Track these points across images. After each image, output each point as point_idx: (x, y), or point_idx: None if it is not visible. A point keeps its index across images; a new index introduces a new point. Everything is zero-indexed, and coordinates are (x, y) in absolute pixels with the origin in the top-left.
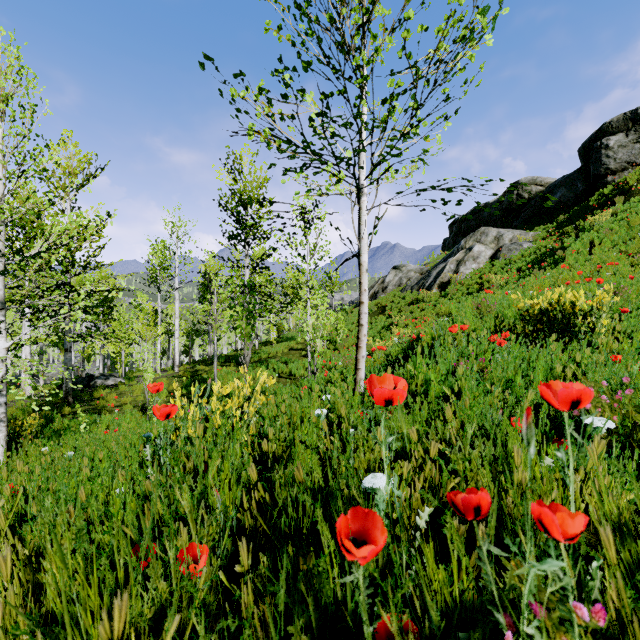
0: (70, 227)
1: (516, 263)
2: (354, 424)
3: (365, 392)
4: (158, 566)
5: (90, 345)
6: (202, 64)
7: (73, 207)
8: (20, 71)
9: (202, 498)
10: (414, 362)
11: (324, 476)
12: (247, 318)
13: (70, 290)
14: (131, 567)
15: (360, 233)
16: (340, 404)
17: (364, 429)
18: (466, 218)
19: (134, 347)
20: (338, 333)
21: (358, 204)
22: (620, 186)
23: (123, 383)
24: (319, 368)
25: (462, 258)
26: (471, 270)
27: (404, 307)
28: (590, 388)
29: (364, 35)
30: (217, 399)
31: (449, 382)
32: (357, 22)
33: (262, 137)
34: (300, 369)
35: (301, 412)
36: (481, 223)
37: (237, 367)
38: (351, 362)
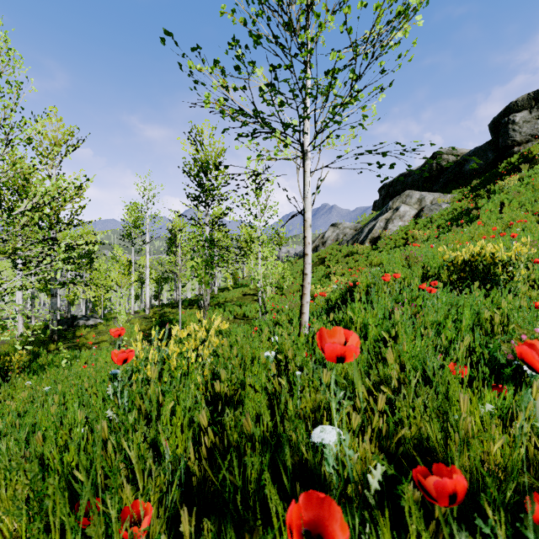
0: (52, 189)
1: (436, 221)
2: (300, 365)
3: (309, 335)
4: (98, 528)
5: (72, 291)
6: (163, 39)
7: (58, 173)
8: (8, 53)
9: (155, 441)
10: (353, 307)
11: (272, 417)
12: (206, 268)
13: (52, 243)
14: (68, 531)
15: (304, 193)
16: (287, 346)
17: (310, 372)
18: (393, 183)
19: (112, 292)
20: (285, 281)
21: (303, 167)
22: (525, 155)
23: (101, 323)
24: (268, 311)
25: (390, 217)
26: (398, 227)
27: (341, 258)
28: (523, 334)
29: (308, 15)
30: (175, 342)
31: (386, 326)
32: (302, 2)
33: (217, 106)
34: (252, 311)
35: (252, 353)
36: (406, 187)
37: (199, 309)
38: (296, 306)
